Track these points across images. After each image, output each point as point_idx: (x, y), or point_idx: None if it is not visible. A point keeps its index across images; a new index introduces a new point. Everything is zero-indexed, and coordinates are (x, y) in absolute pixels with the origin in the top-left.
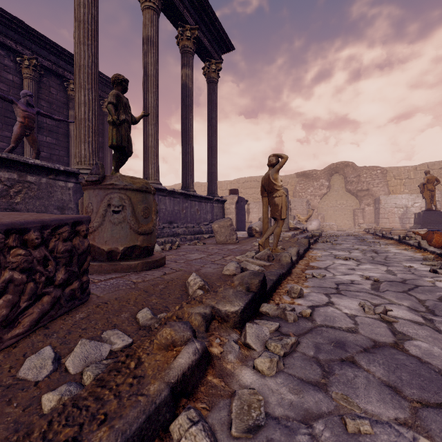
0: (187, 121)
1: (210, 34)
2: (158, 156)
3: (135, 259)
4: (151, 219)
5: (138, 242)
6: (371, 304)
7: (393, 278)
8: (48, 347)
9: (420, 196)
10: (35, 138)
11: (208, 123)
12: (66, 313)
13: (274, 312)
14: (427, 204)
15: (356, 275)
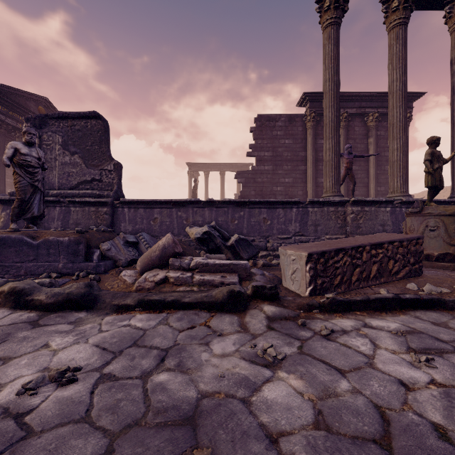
0: None
1: None
2: None
3: (446, 262)
4: None
5: (450, 250)
6: None
7: None
8: (413, 283)
9: None
10: (352, 174)
11: None
12: (413, 277)
13: None
14: None
15: None
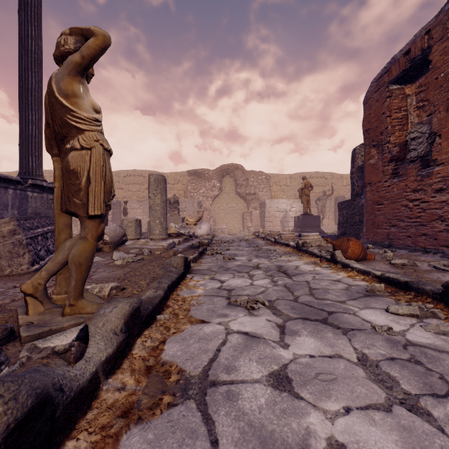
0: None
1: None
2: None
3: None
4: None
5: None
6: None
7: None
8: None
9: (296, 201)
10: None
11: (20, 43)
12: None
13: None
14: (304, 208)
15: None
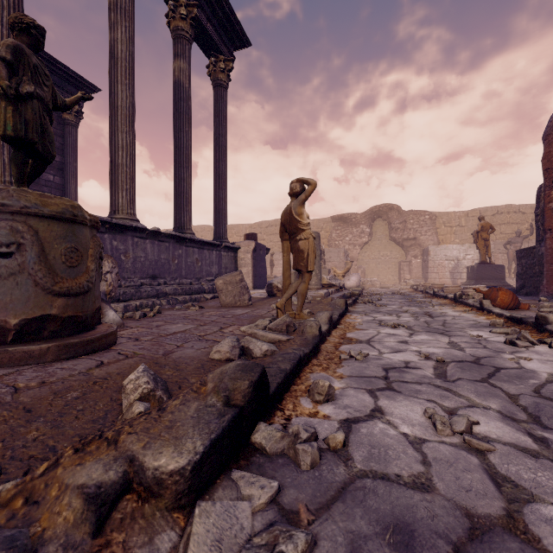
0: (182, 135)
1: (216, 19)
2: (134, 179)
3: (48, 339)
4: (85, 269)
5: (53, 308)
6: (443, 410)
7: (461, 356)
8: None
9: (473, 247)
10: None
11: (215, 141)
12: None
13: (276, 445)
14: (481, 256)
15: (411, 352)
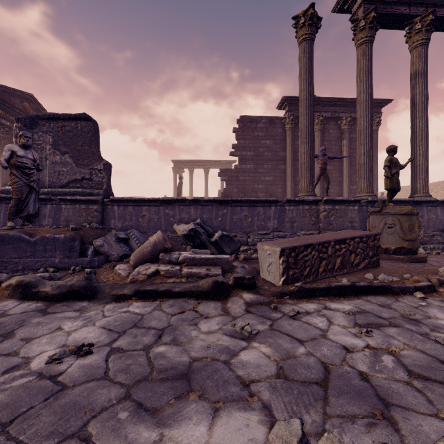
0: None
1: None
2: (427, 171)
3: (402, 255)
4: (414, 231)
5: (404, 245)
6: None
7: None
8: (371, 273)
9: None
10: (327, 175)
11: None
12: (371, 268)
13: None
14: None
15: None
